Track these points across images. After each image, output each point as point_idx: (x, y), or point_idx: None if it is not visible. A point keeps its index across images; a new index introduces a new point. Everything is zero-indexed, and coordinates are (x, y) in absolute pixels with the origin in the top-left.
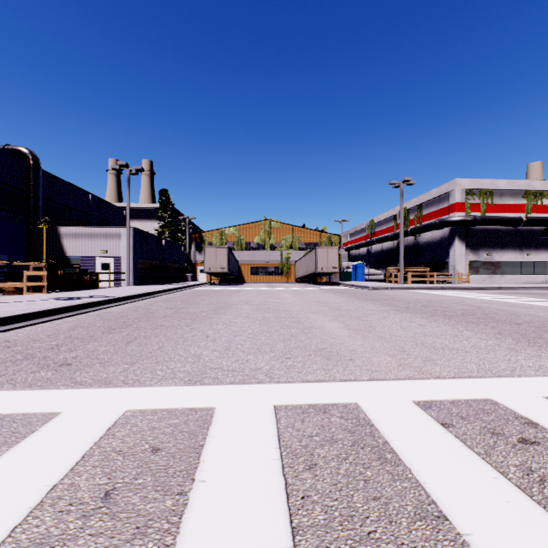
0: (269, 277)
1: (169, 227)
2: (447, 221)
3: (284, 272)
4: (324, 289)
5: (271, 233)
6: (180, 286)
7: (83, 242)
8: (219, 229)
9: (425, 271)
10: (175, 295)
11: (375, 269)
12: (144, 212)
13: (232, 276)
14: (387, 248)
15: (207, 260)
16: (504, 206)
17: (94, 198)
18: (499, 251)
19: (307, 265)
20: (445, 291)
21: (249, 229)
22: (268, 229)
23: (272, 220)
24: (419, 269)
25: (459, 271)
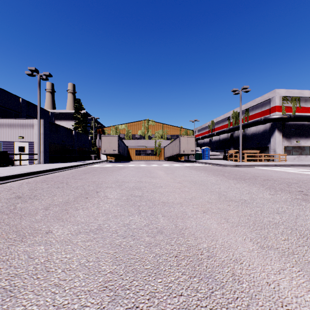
0: (147, 157)
1: (82, 124)
2: (270, 118)
3: (157, 154)
4: (187, 166)
5: (149, 128)
6: (78, 164)
7: (4, 130)
8: (115, 126)
9: (253, 153)
10: (63, 173)
11: (215, 151)
12: (68, 116)
13: (122, 156)
14: (223, 138)
15: (103, 145)
16: (308, 108)
17: (24, 101)
18: (304, 139)
19: (173, 148)
20: (281, 168)
21: (134, 126)
22: (147, 125)
23: (149, 120)
24: (252, 151)
25: (278, 152)
